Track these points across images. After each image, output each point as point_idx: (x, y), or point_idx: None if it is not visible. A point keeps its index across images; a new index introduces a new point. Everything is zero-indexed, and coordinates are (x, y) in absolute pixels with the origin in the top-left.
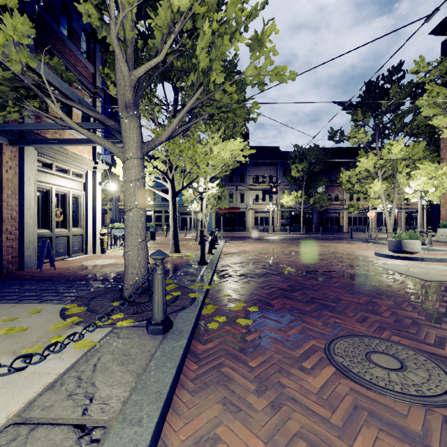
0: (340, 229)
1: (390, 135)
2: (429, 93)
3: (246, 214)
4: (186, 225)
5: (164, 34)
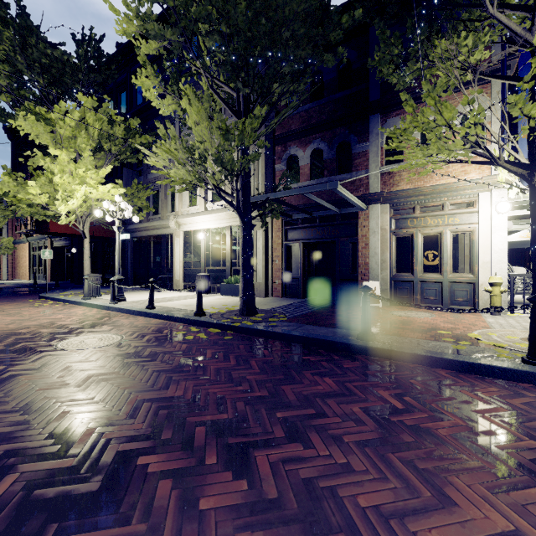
0: None
1: None
2: None
3: None
4: None
5: None
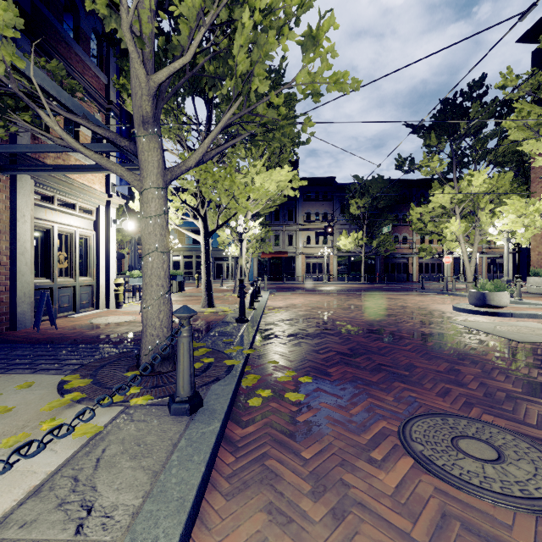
0: (409, 278)
1: (470, 164)
2: (518, 113)
3: (295, 259)
4: (222, 274)
5: (192, 29)
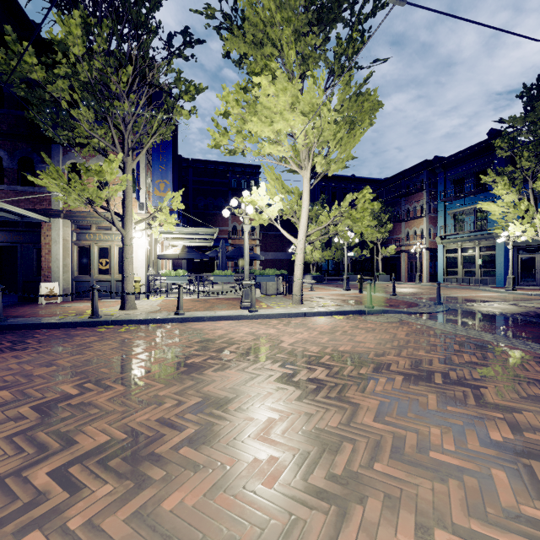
0: None
1: None
2: None
3: None
4: (532, 275)
5: None
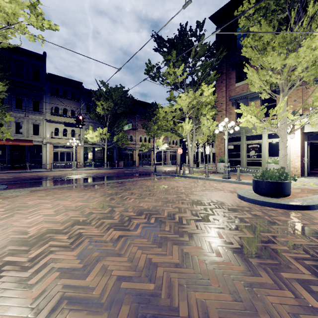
0: (134, 163)
1: (191, 84)
2: (253, 36)
3: (42, 148)
4: None
5: None
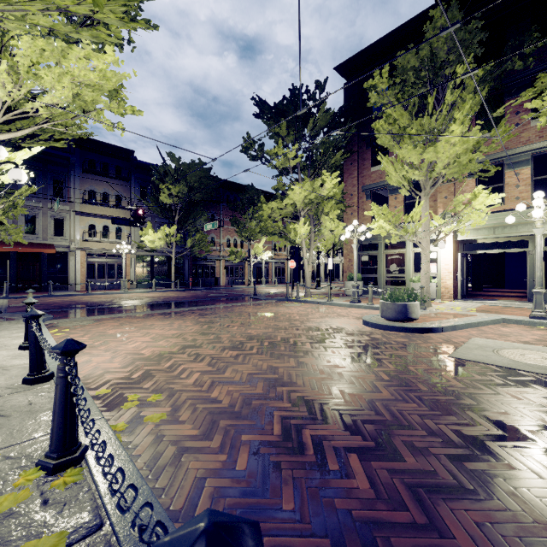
0: (218, 282)
1: (308, 168)
2: (386, 118)
3: (68, 257)
4: None
5: None
